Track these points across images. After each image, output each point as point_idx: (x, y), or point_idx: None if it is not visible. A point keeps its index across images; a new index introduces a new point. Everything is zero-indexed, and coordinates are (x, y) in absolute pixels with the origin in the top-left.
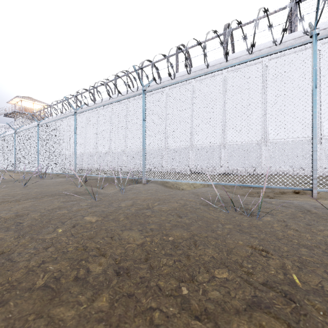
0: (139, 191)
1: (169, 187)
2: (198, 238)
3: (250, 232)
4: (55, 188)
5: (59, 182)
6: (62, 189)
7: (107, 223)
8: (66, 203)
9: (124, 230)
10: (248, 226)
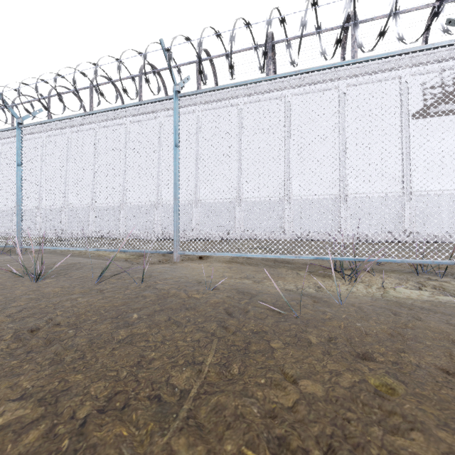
0: None
1: None
2: None
3: None
4: None
5: None
6: None
7: None
8: None
9: None
10: None
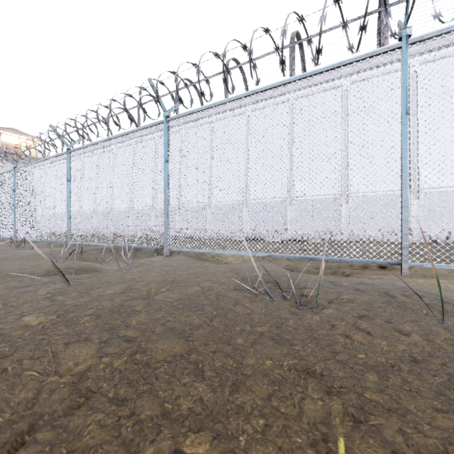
0: (151, 268)
1: (207, 260)
2: (197, 355)
3: (293, 340)
4: (22, 264)
5: (38, 254)
6: (30, 266)
7: (54, 327)
8: (15, 290)
9: (74, 342)
10: (294, 326)
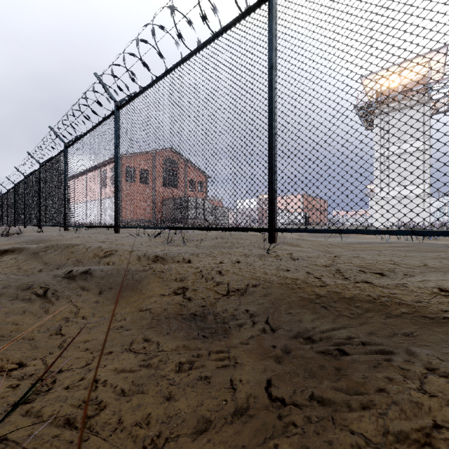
0: None
1: None
2: None
3: None
4: None
5: None
6: None
7: None
8: None
9: None
10: None
